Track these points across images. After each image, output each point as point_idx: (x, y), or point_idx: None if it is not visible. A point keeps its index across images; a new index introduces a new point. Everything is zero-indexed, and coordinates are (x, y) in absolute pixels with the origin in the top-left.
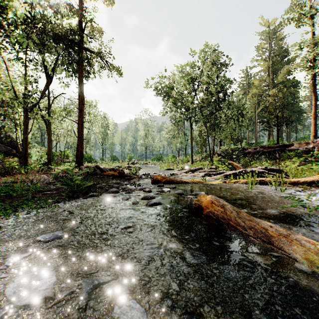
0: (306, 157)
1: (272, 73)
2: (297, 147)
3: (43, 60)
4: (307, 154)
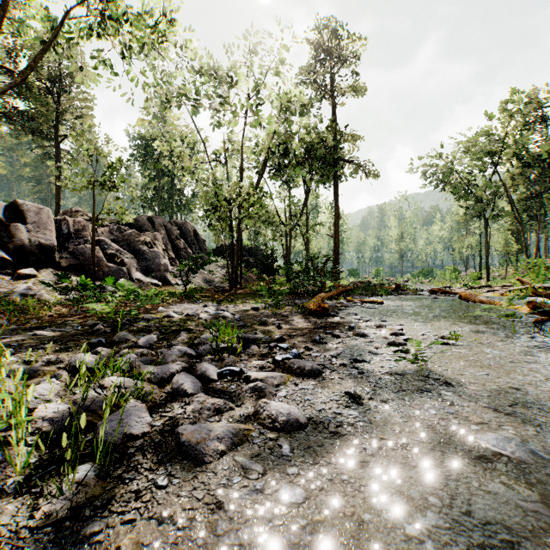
0: None
1: None
2: None
3: (307, 182)
4: None
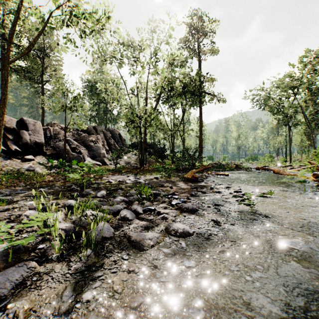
0: None
1: None
2: None
3: (183, 105)
4: None
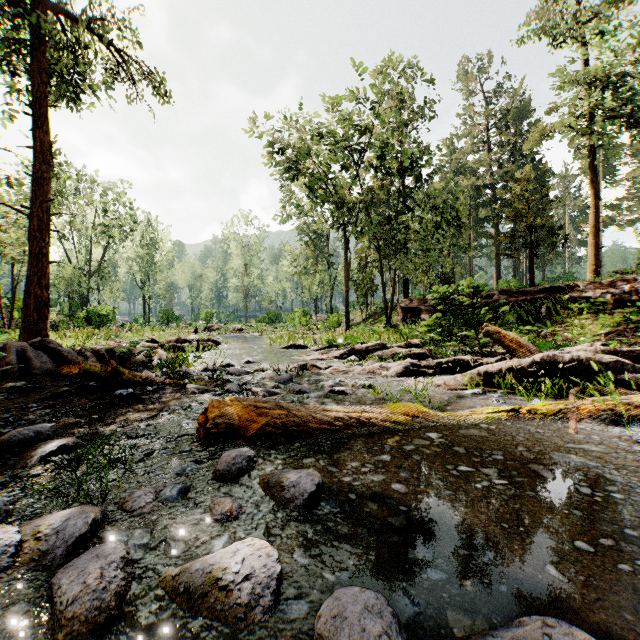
0: (627, 315)
1: (503, 146)
2: (590, 292)
3: None
4: (617, 307)
